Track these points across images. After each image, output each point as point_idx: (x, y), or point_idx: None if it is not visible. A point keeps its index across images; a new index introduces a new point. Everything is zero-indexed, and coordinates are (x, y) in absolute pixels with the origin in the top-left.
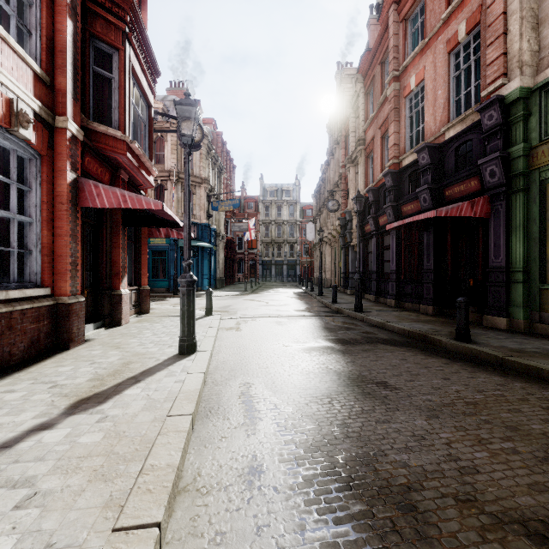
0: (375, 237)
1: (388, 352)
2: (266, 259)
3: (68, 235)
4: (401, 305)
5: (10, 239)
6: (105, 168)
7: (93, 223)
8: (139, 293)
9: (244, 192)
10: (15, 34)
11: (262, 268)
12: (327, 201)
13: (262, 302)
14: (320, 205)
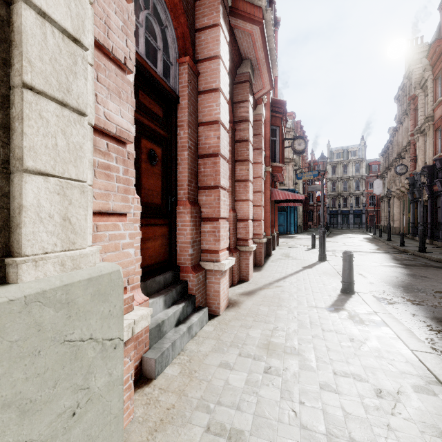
0: None
1: (435, 270)
2: (332, 210)
3: (269, 212)
4: None
5: None
6: (271, 179)
7: None
8: None
9: (312, 157)
10: None
11: (329, 217)
12: (395, 161)
13: (340, 243)
14: (387, 163)
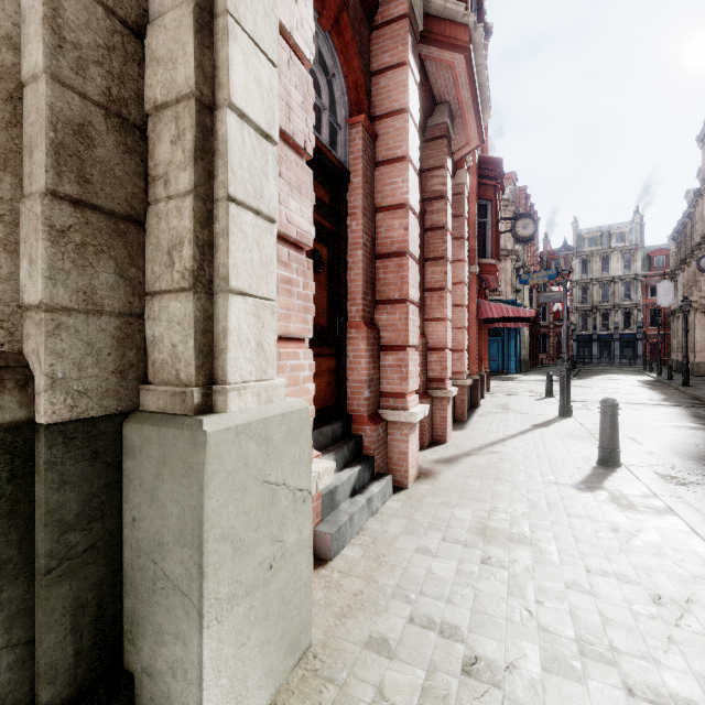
0: None
1: None
2: (582, 333)
3: (476, 337)
4: None
5: None
6: (478, 284)
7: None
8: None
9: (547, 246)
10: None
11: (577, 346)
12: (697, 248)
13: (596, 389)
14: (684, 252)
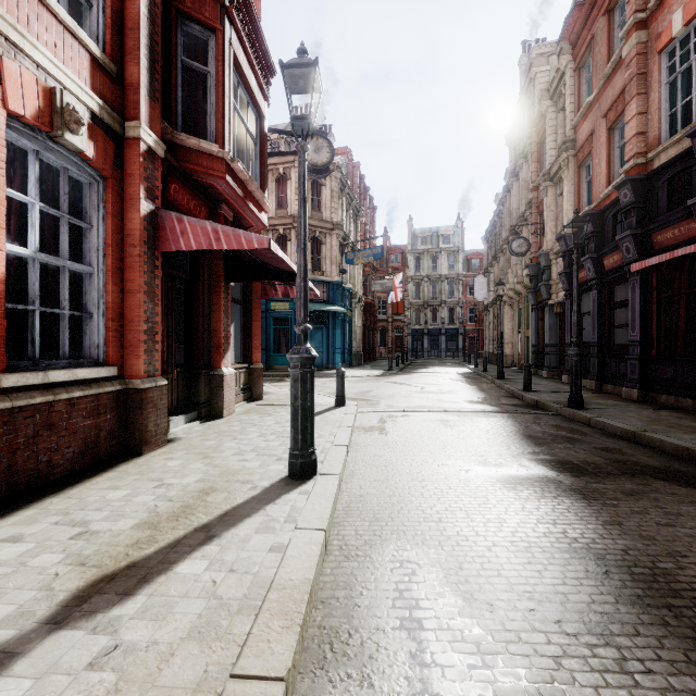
0: (595, 288)
1: (684, 504)
2: (416, 328)
3: (141, 291)
4: (650, 399)
5: (60, 297)
6: (201, 201)
7: (186, 277)
8: (250, 373)
9: (387, 241)
10: (66, 2)
11: (412, 340)
12: (506, 243)
13: (414, 387)
14: (494, 250)
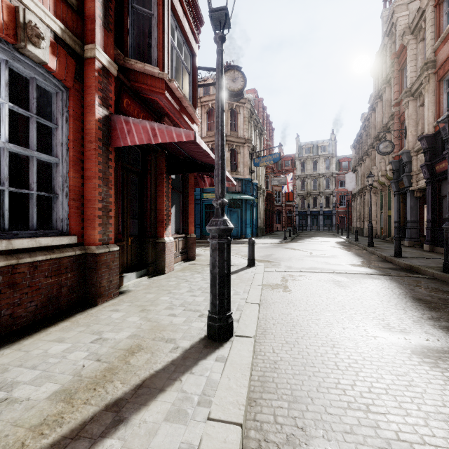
0: None
1: None
2: (302, 210)
3: (96, 177)
4: None
5: (30, 180)
6: (148, 114)
7: (138, 171)
8: (186, 241)
9: (281, 152)
10: None
11: (298, 219)
12: (371, 147)
13: (304, 252)
14: (360, 154)
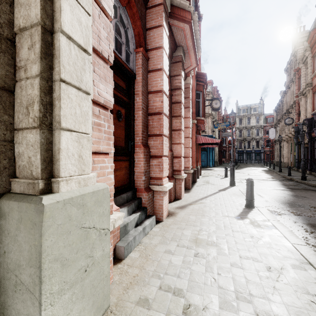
0: None
1: (311, 192)
2: (240, 150)
3: (195, 151)
4: None
5: None
6: (196, 128)
7: None
8: None
9: (225, 112)
10: None
11: (237, 155)
12: (284, 115)
13: (245, 173)
14: (279, 116)
